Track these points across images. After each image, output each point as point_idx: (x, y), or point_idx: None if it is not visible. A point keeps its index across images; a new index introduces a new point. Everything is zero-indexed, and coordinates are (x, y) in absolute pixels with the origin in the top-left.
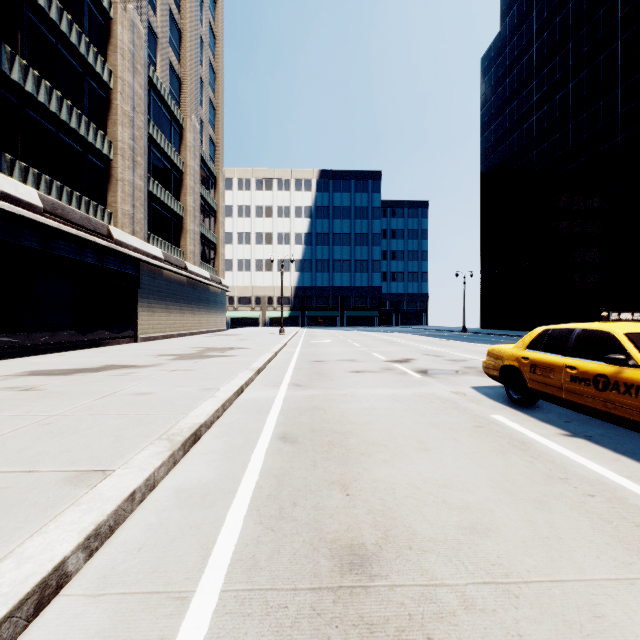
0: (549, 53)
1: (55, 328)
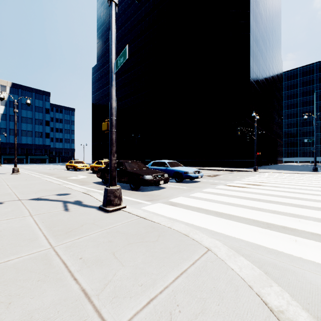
0: (108, 82)
1: None
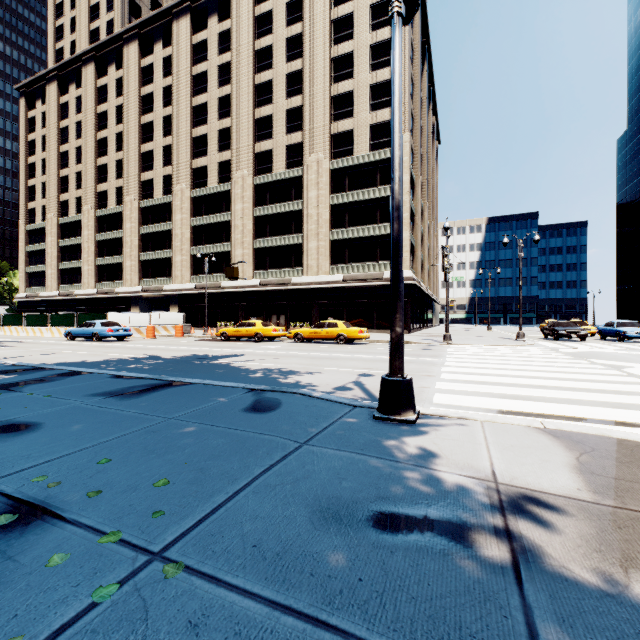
0: None
1: (429, 322)
